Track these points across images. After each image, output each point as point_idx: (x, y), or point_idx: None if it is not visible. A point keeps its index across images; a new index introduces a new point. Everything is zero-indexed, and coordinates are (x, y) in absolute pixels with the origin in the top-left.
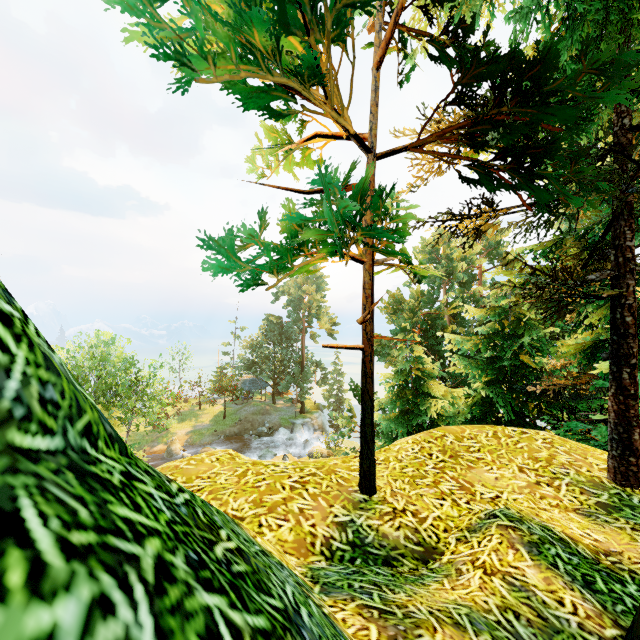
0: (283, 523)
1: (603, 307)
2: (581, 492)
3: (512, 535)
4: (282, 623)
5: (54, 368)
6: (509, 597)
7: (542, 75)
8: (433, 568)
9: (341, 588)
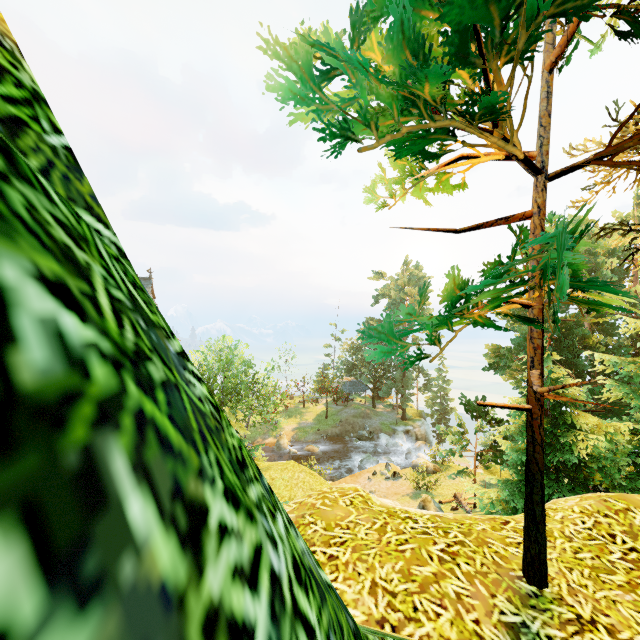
0: (440, 611)
1: None
2: None
3: None
4: None
5: (321, 590)
6: None
7: None
8: None
9: None
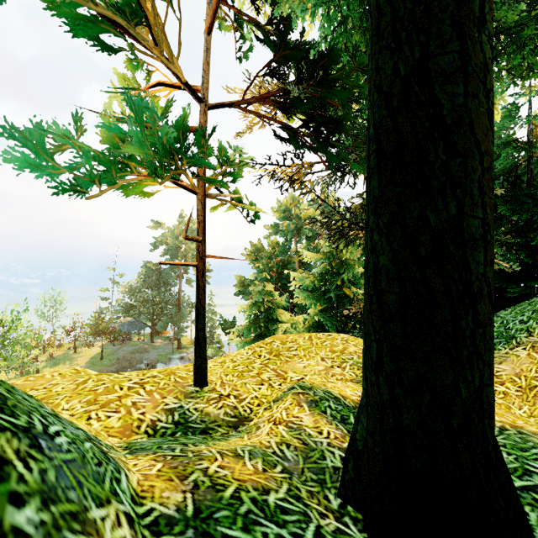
0: (113, 414)
1: None
2: (358, 369)
3: (301, 398)
4: (6, 427)
5: None
6: (286, 436)
7: (328, 62)
8: (240, 430)
9: (149, 449)
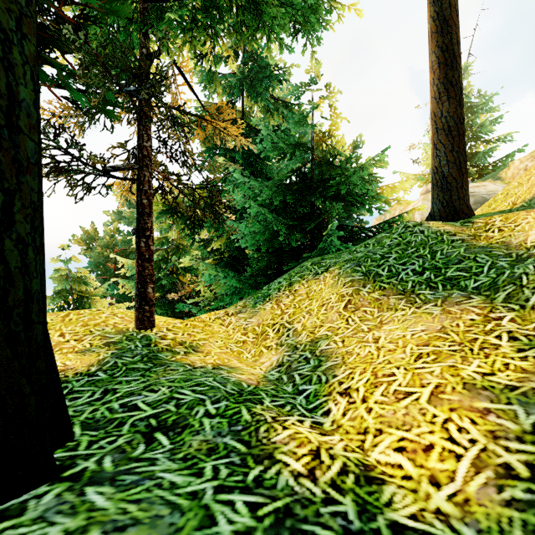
0: None
1: (223, 238)
2: (100, 339)
3: None
4: None
5: None
6: None
7: None
8: None
9: None
